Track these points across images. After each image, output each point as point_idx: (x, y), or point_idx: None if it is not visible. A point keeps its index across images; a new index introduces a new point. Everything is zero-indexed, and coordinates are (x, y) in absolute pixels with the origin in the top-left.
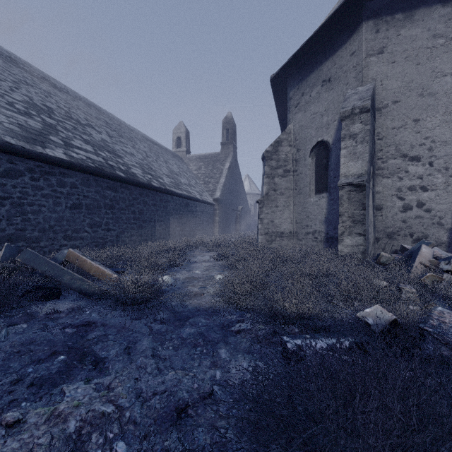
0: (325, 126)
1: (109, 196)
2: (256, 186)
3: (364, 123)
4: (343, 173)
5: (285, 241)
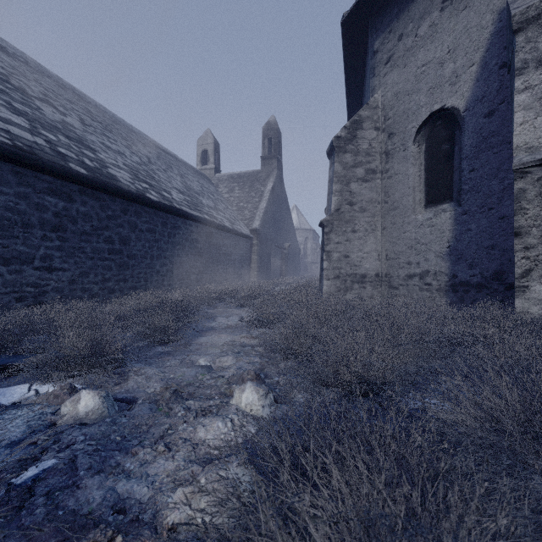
0: (450, 79)
1: (52, 207)
2: (305, 220)
3: None
4: (522, 143)
5: (368, 290)
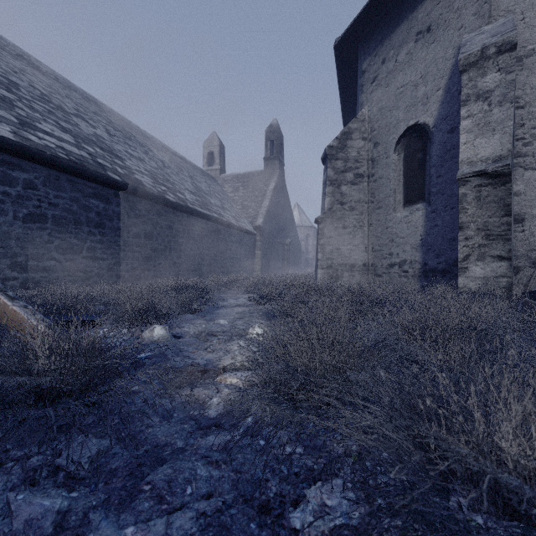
0: (422, 100)
1: (95, 208)
2: (307, 217)
3: (505, 70)
4: (465, 158)
5: (357, 278)
